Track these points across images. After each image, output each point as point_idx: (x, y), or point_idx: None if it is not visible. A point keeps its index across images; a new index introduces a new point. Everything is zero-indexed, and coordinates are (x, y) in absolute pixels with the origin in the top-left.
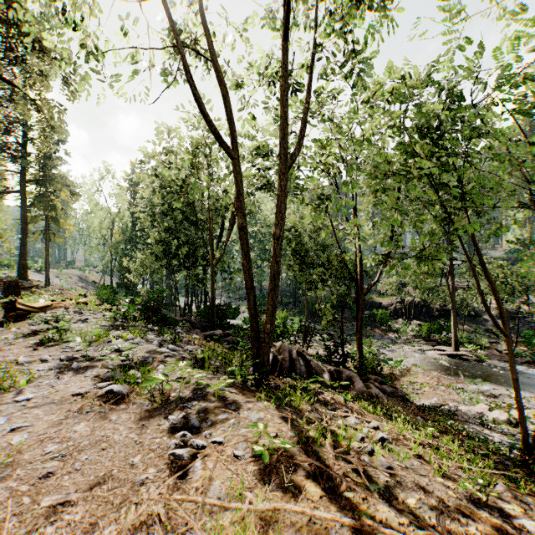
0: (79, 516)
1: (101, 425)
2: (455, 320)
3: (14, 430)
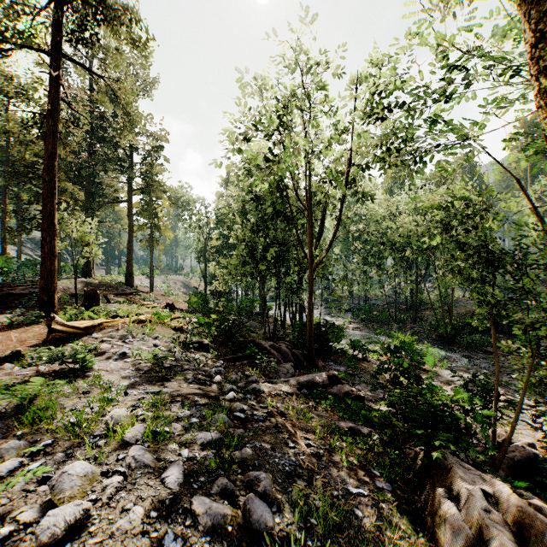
0: None
1: None
2: None
3: None
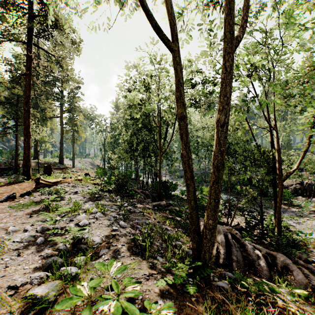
0: None
1: None
2: None
3: None
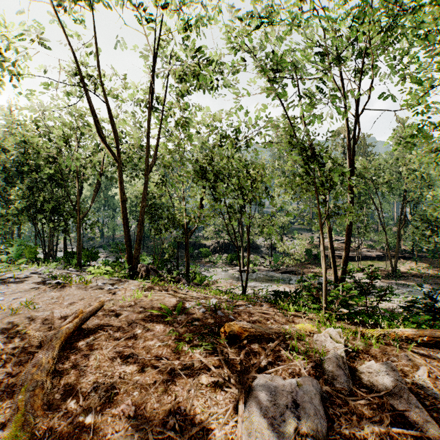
0: (82, 303)
1: (67, 290)
2: (243, 251)
3: (16, 299)
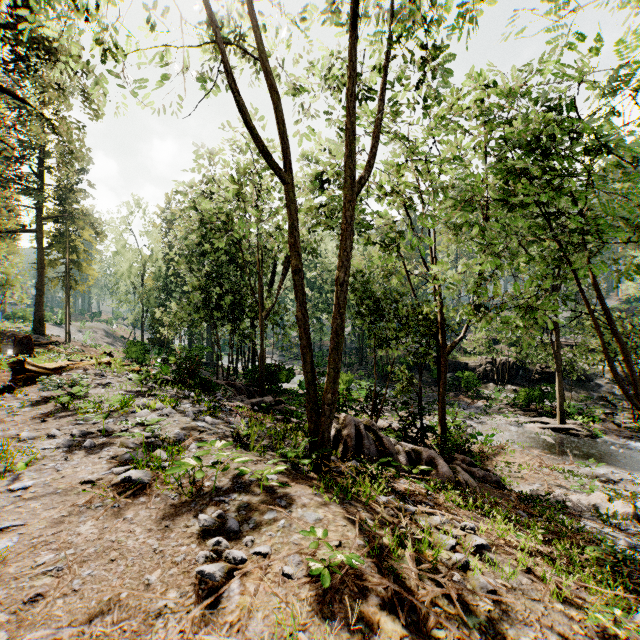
0: None
1: (112, 527)
2: (560, 386)
3: (2, 531)
